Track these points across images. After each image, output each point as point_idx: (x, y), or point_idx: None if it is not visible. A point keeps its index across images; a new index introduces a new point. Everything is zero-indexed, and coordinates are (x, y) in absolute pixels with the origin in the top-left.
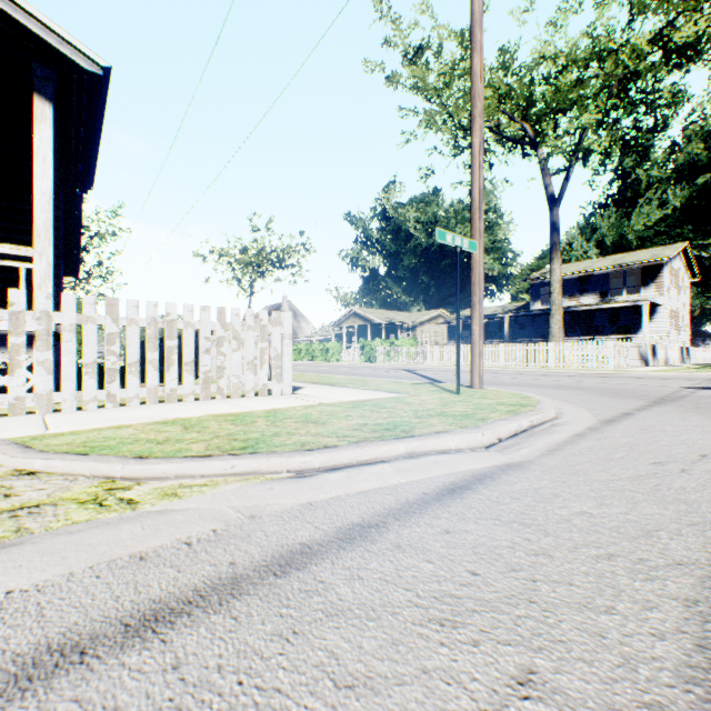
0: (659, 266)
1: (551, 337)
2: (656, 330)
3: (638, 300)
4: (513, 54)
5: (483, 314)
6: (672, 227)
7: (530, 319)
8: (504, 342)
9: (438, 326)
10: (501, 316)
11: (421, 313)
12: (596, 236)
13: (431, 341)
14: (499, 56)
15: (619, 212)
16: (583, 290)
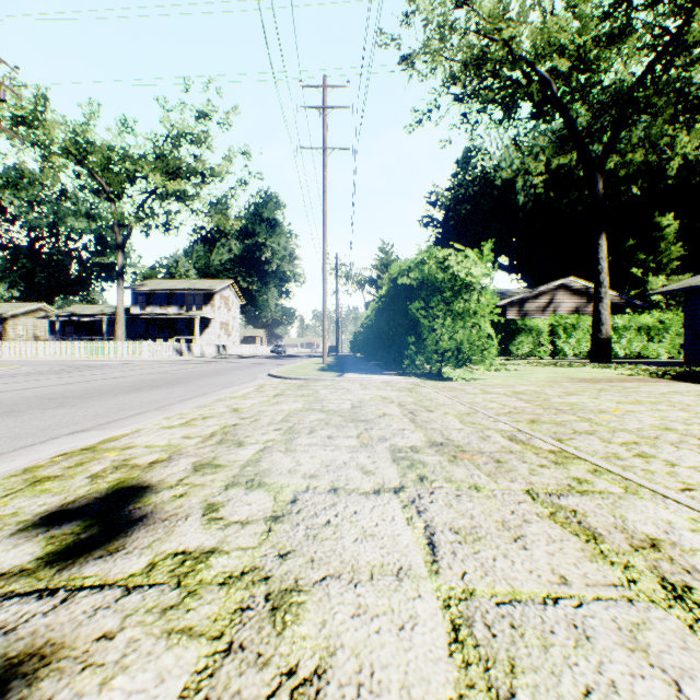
0: (213, 293)
1: (118, 337)
2: (212, 334)
3: (194, 315)
4: (84, 138)
5: (86, 314)
6: (237, 266)
7: (132, 320)
8: (104, 339)
9: (40, 319)
10: (101, 317)
11: (16, 305)
12: (193, 261)
13: (30, 335)
14: (77, 127)
15: (204, 249)
16: (171, 303)
